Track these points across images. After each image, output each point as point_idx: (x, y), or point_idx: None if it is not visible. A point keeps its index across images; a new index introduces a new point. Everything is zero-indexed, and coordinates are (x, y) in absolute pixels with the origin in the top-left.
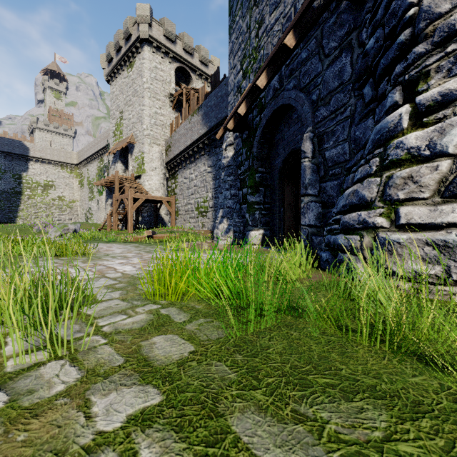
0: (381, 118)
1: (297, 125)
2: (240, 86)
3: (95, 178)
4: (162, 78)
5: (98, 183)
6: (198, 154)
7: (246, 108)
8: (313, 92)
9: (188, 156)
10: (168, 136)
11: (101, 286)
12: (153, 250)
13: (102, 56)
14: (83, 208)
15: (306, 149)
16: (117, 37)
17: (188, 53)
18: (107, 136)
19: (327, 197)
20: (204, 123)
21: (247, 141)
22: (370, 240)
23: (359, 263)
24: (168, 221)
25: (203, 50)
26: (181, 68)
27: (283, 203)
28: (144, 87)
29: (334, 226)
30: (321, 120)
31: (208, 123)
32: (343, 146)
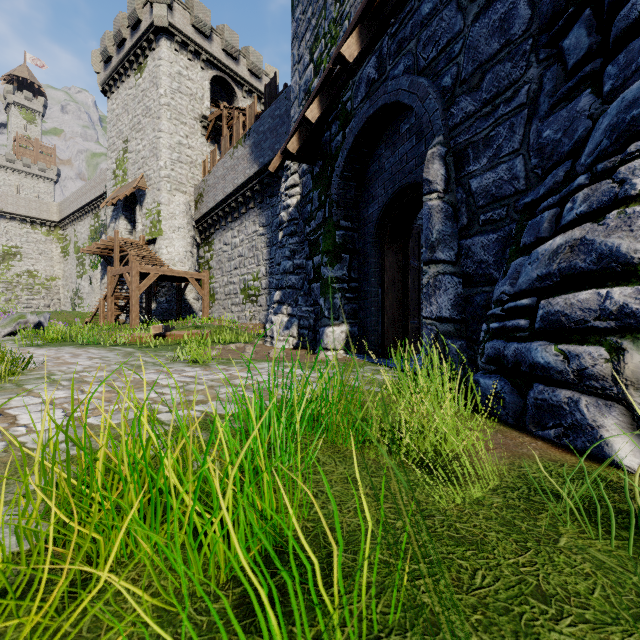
0: (629, 80)
1: (409, 142)
2: (309, 89)
3: (86, 243)
4: (190, 91)
5: (87, 249)
6: (244, 207)
7: (320, 111)
8: (445, 72)
9: (229, 210)
10: (199, 179)
11: None
12: (151, 364)
13: (95, 52)
14: (69, 289)
15: (433, 176)
16: (118, 23)
17: (230, 56)
18: (105, 178)
19: (475, 265)
20: (254, 159)
21: (321, 177)
22: None
23: (611, 416)
24: (199, 310)
25: (254, 54)
26: (219, 79)
27: (382, 279)
28: (161, 102)
29: (516, 321)
30: (462, 121)
31: (260, 158)
32: (510, 165)
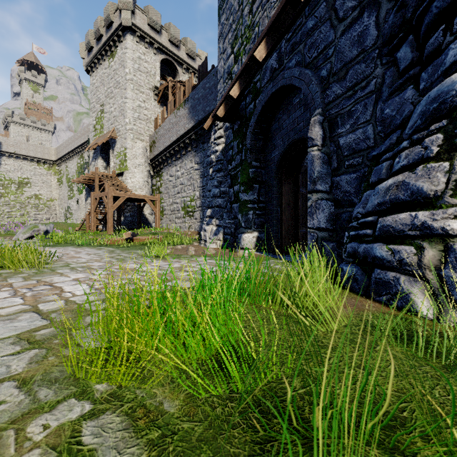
0: (433, 83)
1: (299, 110)
2: (230, 72)
3: (75, 175)
4: (146, 69)
5: (76, 180)
6: (184, 150)
7: (240, 90)
8: (323, 67)
9: (173, 153)
10: (152, 131)
11: (9, 336)
12: (129, 258)
13: (81, 44)
14: (62, 207)
15: (315, 135)
16: (97, 24)
17: (174, 45)
18: (87, 130)
19: (342, 194)
20: (191, 117)
21: (239, 132)
22: (437, 255)
23: (416, 287)
24: (152, 221)
25: (190, 43)
26: (166, 61)
27: (280, 201)
28: (127, 78)
29: (365, 230)
30: (334, 99)
31: (196, 116)
32: (364, 130)
